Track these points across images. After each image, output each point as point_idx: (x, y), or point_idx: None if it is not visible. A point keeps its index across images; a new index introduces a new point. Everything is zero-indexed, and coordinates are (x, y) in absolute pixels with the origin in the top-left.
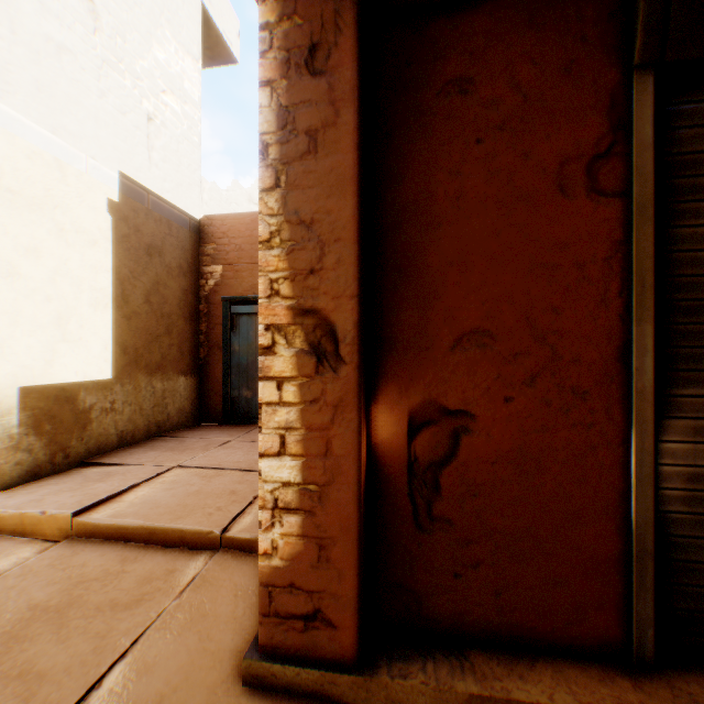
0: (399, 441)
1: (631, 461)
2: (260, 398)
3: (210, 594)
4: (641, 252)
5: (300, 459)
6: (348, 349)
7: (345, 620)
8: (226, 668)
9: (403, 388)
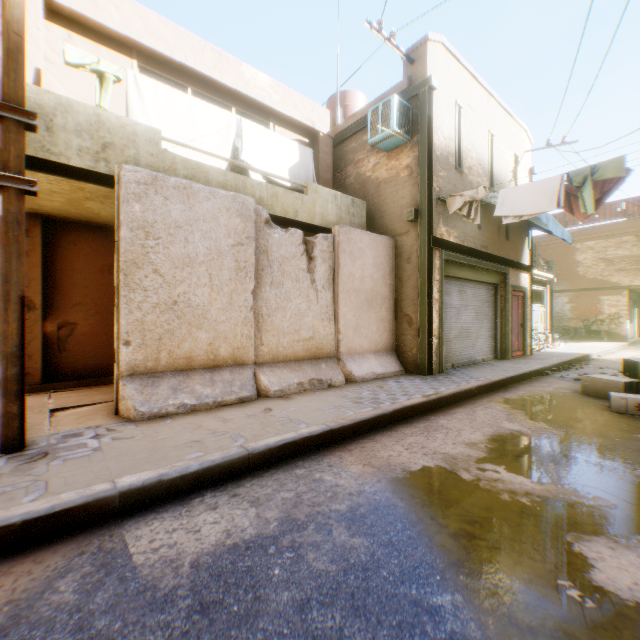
0: (56, 331)
1: None
2: None
3: None
4: None
5: None
6: (41, 307)
7: (40, 374)
8: None
9: (58, 318)
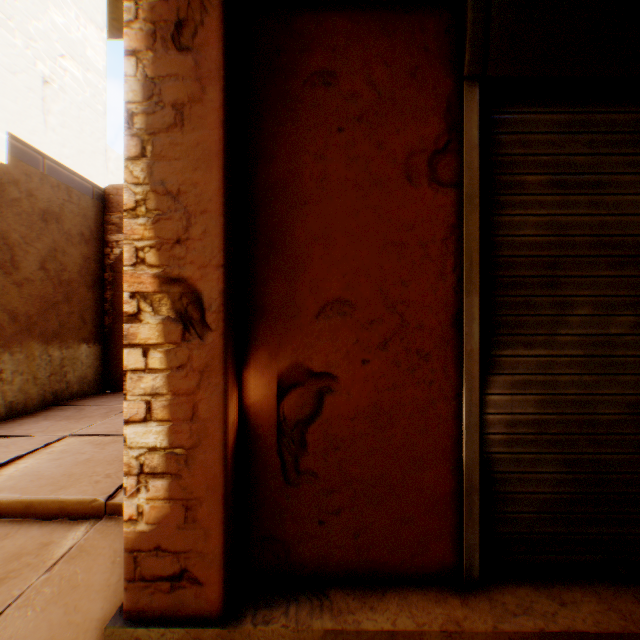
0: (269, 402)
1: (464, 412)
2: (125, 365)
3: (86, 564)
4: (471, 235)
5: (167, 424)
6: (214, 316)
7: (211, 576)
8: (90, 638)
9: (272, 353)
